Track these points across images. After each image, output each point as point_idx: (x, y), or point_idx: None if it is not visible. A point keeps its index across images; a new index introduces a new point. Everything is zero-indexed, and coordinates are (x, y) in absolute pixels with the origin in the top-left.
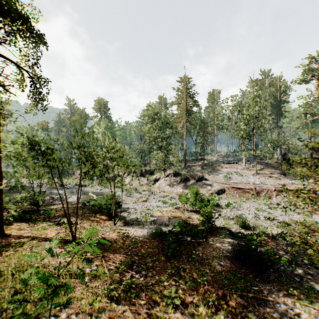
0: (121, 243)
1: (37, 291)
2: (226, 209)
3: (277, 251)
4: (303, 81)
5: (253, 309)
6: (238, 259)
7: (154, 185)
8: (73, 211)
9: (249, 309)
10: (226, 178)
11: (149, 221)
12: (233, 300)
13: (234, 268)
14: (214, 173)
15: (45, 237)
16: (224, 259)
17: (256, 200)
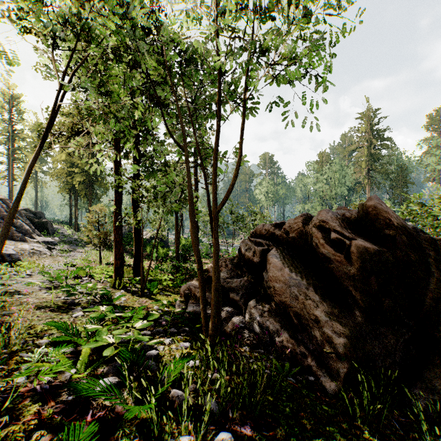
0: None
1: None
2: None
3: None
4: None
5: None
6: None
7: None
8: None
9: None
10: None
11: None
12: None
13: None
14: None
15: None
16: None
17: None
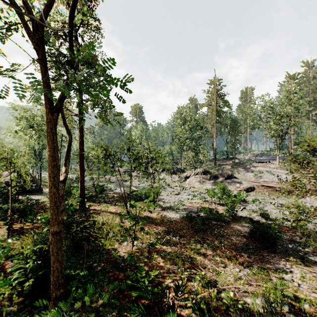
0: (160, 220)
1: (129, 220)
2: (252, 204)
3: (291, 236)
4: None
5: (256, 264)
6: (250, 235)
7: (185, 181)
8: (121, 198)
9: (253, 264)
10: (256, 177)
11: (181, 208)
12: (242, 258)
13: (247, 243)
14: (244, 171)
15: (109, 211)
16: (241, 237)
17: (287, 198)
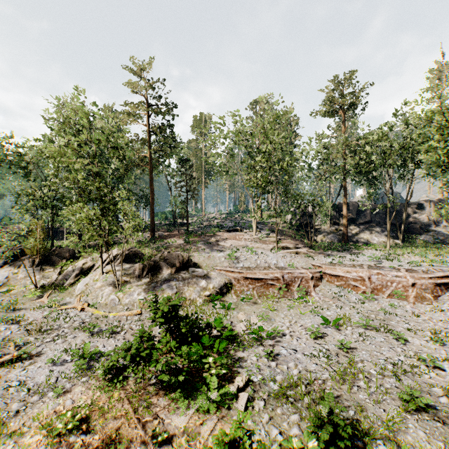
0: None
1: None
2: (250, 344)
3: None
4: (328, 112)
5: None
6: None
7: (75, 285)
8: None
9: None
10: (230, 260)
11: None
12: None
13: None
14: (208, 249)
15: None
16: None
17: (290, 300)
